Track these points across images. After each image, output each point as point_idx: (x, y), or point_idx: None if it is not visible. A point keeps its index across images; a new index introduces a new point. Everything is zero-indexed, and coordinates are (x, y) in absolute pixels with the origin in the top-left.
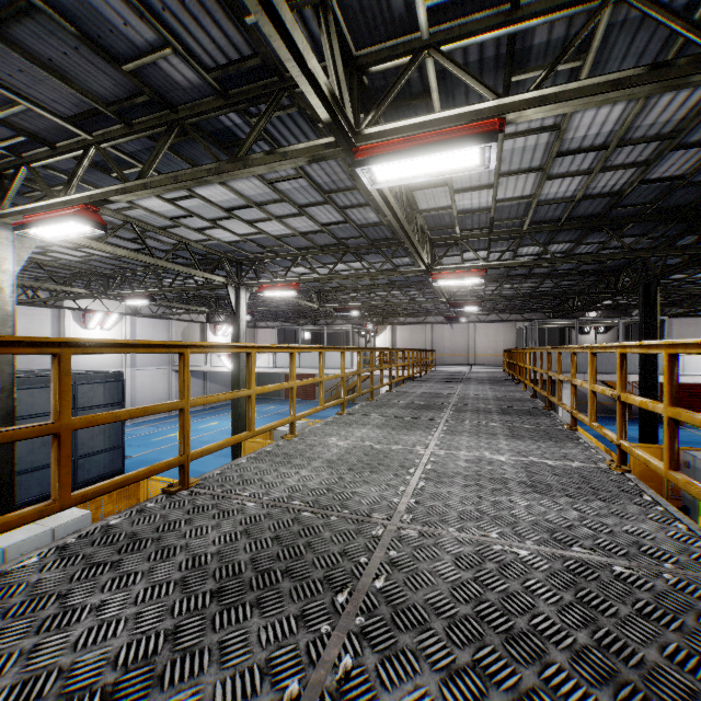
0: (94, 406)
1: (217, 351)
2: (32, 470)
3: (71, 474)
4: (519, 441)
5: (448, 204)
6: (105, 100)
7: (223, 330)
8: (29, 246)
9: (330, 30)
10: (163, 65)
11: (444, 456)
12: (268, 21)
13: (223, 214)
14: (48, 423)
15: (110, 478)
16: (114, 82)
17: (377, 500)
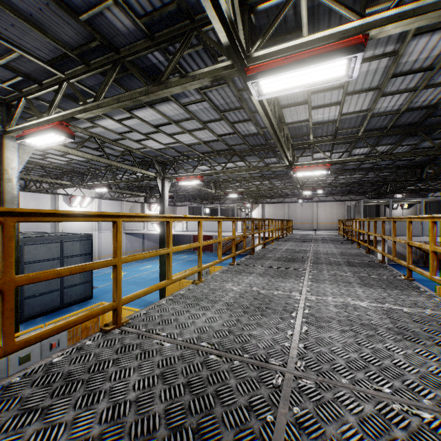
0: (74, 256)
1: (143, 220)
2: (35, 295)
3: (60, 298)
4: (371, 289)
5: (306, 118)
6: (71, 46)
7: (155, 207)
8: (28, 152)
9: None
10: (108, 15)
11: (316, 301)
12: None
13: (153, 129)
14: None
15: (83, 301)
16: (75, 32)
17: (271, 343)
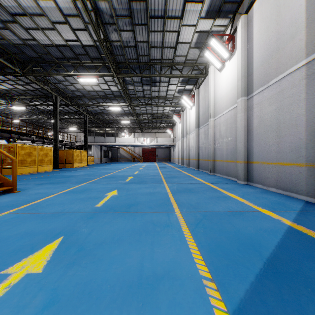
0: None
1: None
2: None
3: None
4: None
5: None
6: None
7: None
8: None
9: None
10: None
11: None
12: None
13: None
14: None
15: None
16: None
17: None
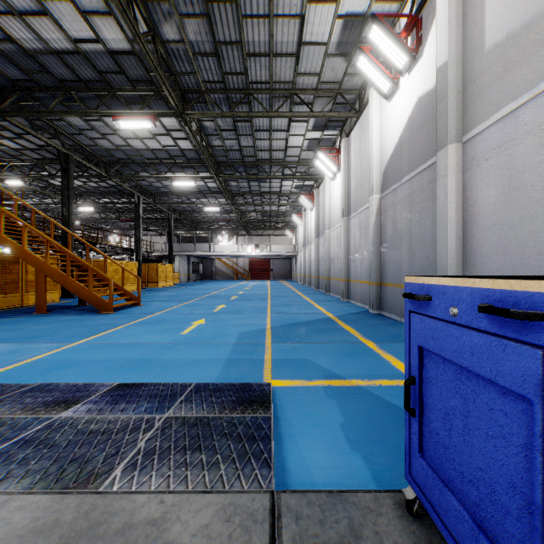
0: None
1: None
2: None
3: None
4: None
5: None
6: None
7: None
8: None
9: None
10: None
11: None
12: None
13: None
14: None
15: None
16: None
17: None
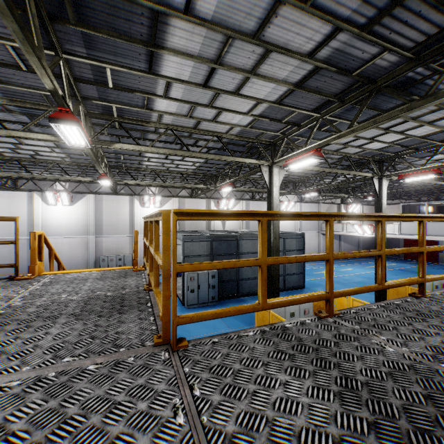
0: (292, 250)
1: (437, 219)
2: None
3: (283, 282)
4: None
5: None
6: (334, 94)
7: (352, 208)
8: (282, 174)
9: None
10: (377, 61)
11: None
12: None
13: (381, 132)
14: (378, 250)
15: (298, 288)
16: (343, 83)
17: None
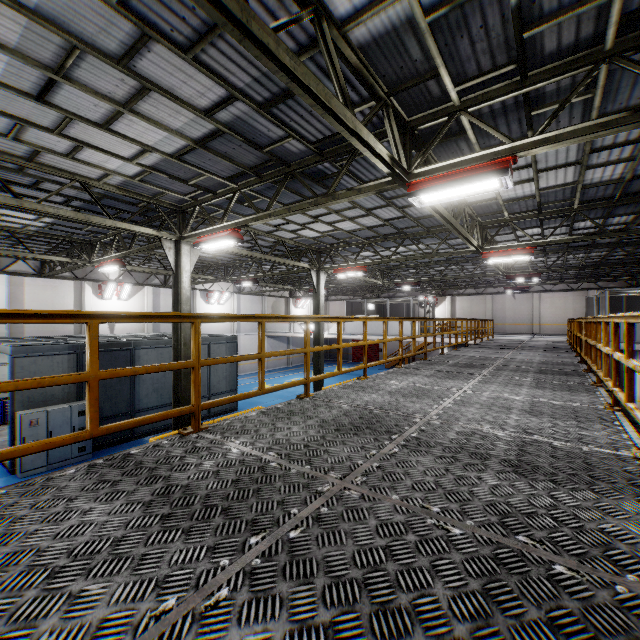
0: None
1: (322, 320)
2: None
3: None
4: (539, 390)
5: (493, 196)
6: (249, 166)
7: (302, 303)
8: (196, 254)
9: (390, 116)
10: (286, 145)
11: (471, 394)
12: (355, 139)
13: (311, 219)
14: (258, 353)
15: (229, 412)
16: (256, 157)
17: (418, 409)
